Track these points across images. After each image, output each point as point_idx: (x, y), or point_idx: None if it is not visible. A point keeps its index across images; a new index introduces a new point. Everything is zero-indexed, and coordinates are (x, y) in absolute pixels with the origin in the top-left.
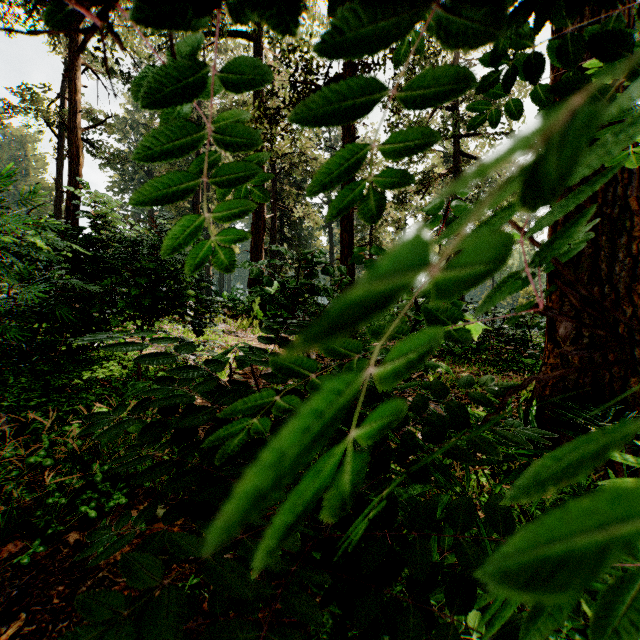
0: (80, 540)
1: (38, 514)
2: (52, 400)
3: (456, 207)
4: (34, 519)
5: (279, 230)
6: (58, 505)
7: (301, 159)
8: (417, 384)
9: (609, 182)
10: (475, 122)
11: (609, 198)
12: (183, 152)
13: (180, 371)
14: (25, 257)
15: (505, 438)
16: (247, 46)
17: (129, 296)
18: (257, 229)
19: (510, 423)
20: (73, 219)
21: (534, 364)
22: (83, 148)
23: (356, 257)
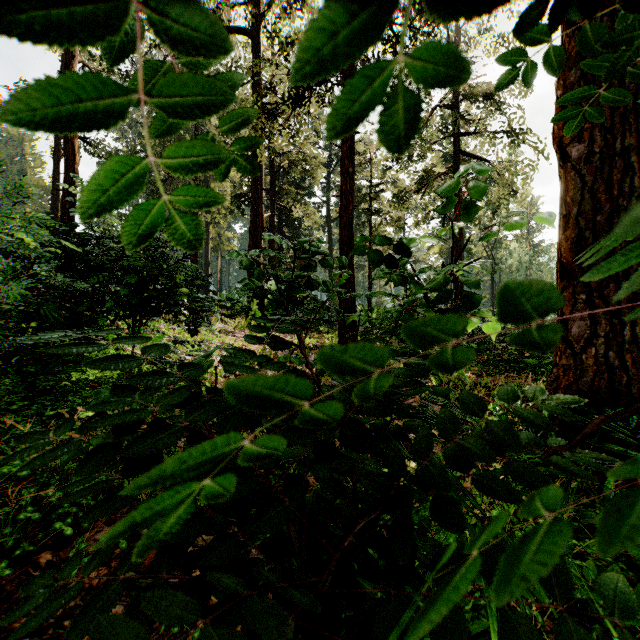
0: (53, 561)
1: (8, 532)
2: (37, 403)
3: (472, 189)
4: (5, 536)
5: (278, 229)
6: (31, 521)
7: (300, 158)
8: (427, 389)
9: (625, 172)
10: (506, 75)
11: (625, 189)
12: (69, 2)
13: (144, 378)
14: (13, 254)
15: (557, 467)
16: (245, 44)
17: (119, 294)
18: (255, 228)
19: (555, 443)
20: (69, 217)
21: (537, 364)
22: (80, 147)
23: (358, 248)
